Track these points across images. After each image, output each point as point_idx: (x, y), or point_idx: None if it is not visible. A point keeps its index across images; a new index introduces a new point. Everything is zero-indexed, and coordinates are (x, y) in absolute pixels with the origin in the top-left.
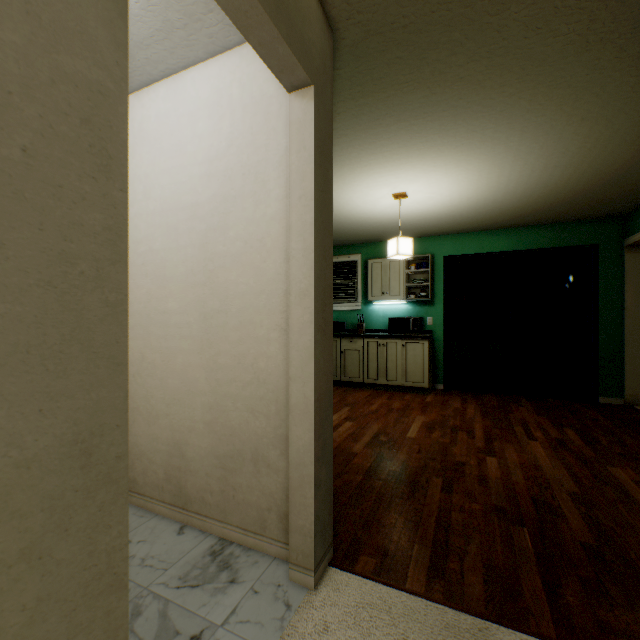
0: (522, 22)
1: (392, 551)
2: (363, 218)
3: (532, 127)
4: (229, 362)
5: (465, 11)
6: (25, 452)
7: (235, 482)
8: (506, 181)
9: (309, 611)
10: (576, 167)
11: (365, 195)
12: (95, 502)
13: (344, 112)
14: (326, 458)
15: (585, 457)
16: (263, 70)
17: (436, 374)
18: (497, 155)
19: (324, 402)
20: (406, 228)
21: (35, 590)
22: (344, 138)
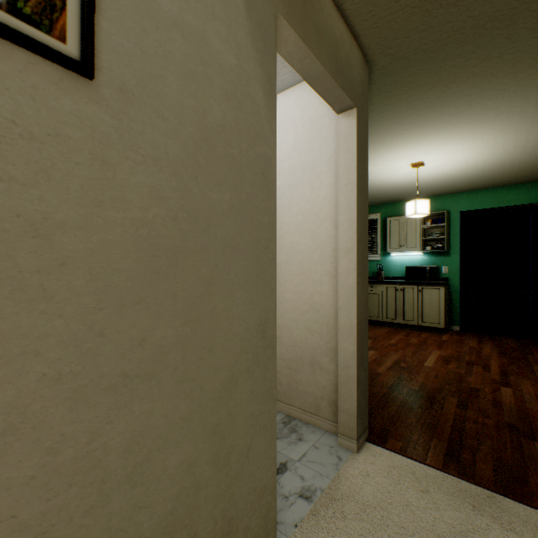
0: (530, 28)
1: (414, 440)
2: (383, 184)
3: None
4: (293, 297)
5: (476, 31)
6: (247, 325)
7: (297, 378)
8: (523, 143)
9: (354, 463)
10: None
11: (386, 167)
12: (265, 355)
13: (372, 111)
14: (363, 365)
15: None
16: (317, 98)
17: (451, 317)
18: (512, 124)
19: (362, 326)
20: (422, 189)
21: (249, 387)
22: (371, 128)
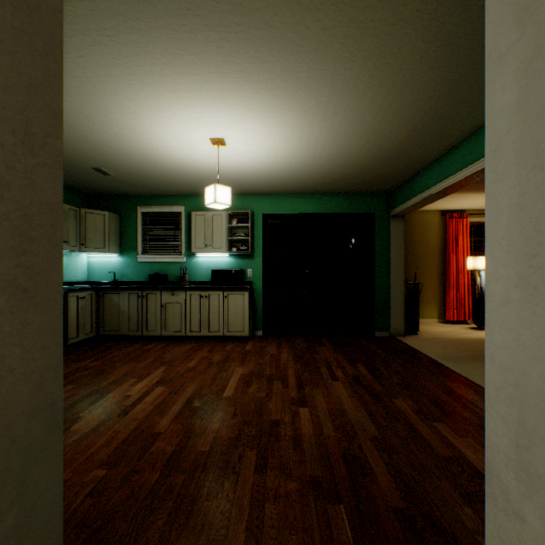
0: None
1: None
2: (182, 165)
3: (341, 82)
4: None
5: None
6: None
7: None
8: (315, 143)
9: None
10: (368, 139)
11: (180, 134)
12: None
13: None
14: (36, 538)
15: (376, 392)
16: None
17: (256, 322)
18: (309, 110)
19: (27, 432)
20: (228, 183)
21: None
22: (138, 35)
